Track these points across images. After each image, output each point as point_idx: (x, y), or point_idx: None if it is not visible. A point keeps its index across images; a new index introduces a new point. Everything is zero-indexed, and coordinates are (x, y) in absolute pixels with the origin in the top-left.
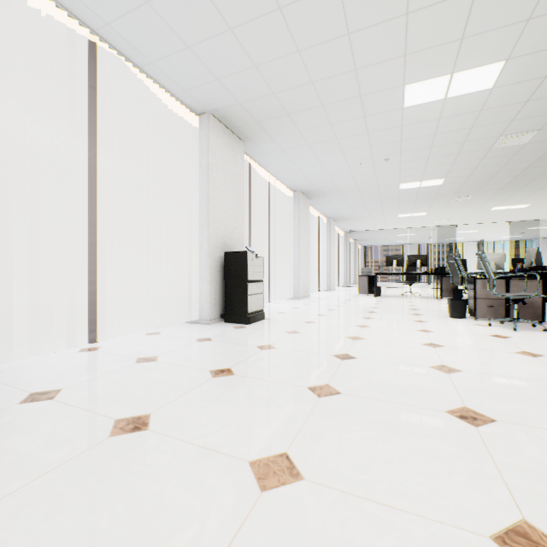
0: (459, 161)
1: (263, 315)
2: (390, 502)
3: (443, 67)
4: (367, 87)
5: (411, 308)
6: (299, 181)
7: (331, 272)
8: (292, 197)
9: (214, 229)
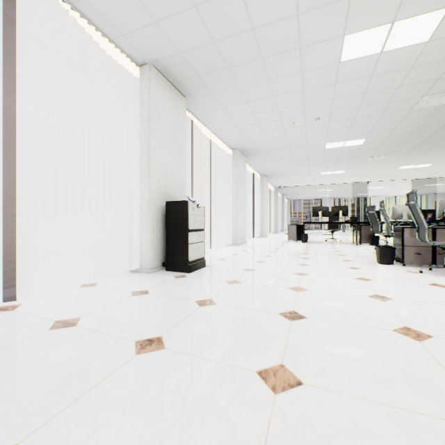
0: (381, 122)
1: (204, 263)
2: None
3: (385, 14)
4: (307, 37)
5: (339, 254)
6: (237, 140)
7: (264, 221)
8: (231, 154)
9: (155, 179)
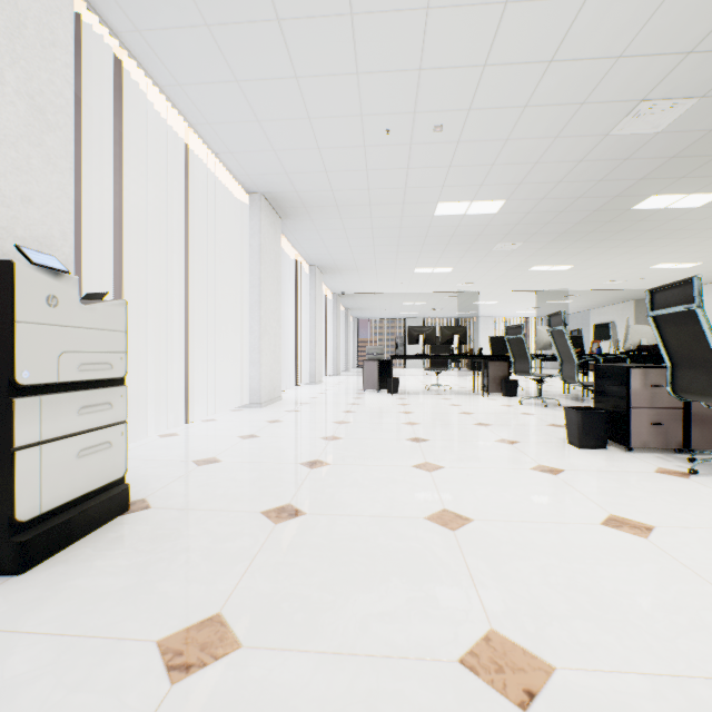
0: (546, 161)
1: (123, 499)
2: None
3: None
4: None
5: (477, 423)
6: (260, 165)
7: (316, 353)
8: (247, 204)
9: None
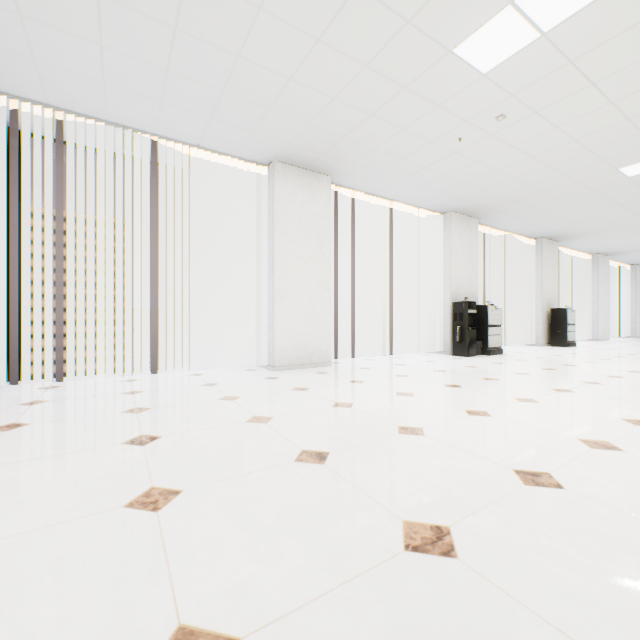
0: None
1: (575, 344)
2: (633, 361)
3: None
4: None
5: None
6: (598, 249)
7: (636, 318)
8: (590, 259)
9: (543, 297)
